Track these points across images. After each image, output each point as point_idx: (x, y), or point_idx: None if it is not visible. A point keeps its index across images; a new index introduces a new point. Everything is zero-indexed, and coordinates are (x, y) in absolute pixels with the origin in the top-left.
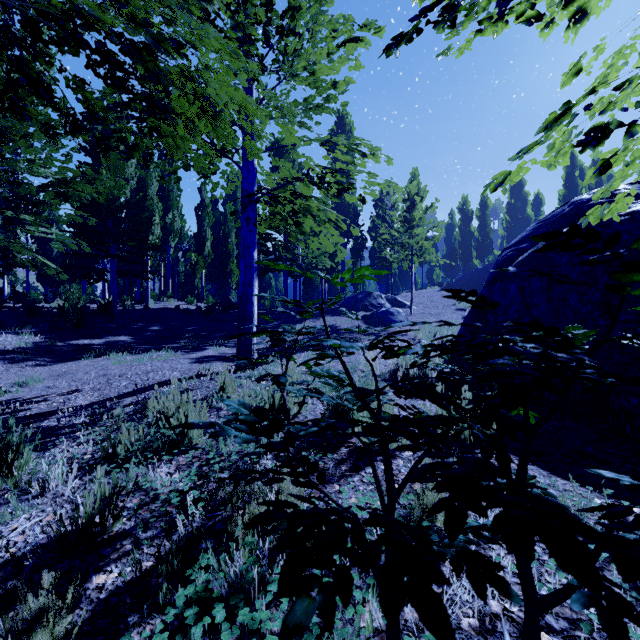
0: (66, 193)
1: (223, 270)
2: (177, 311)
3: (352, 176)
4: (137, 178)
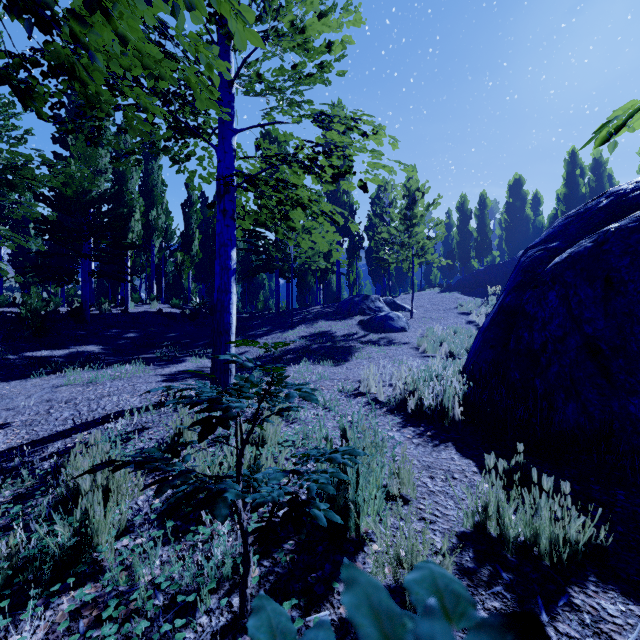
0: (12, 181)
1: (212, 270)
2: (159, 315)
3: (351, 157)
4: (115, 171)
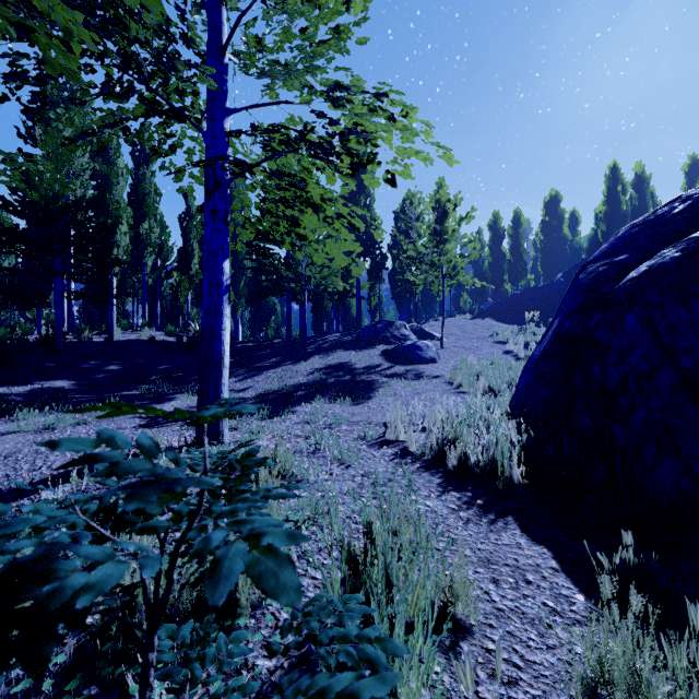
0: None
1: None
2: (150, 344)
3: (375, 140)
4: (98, 175)
